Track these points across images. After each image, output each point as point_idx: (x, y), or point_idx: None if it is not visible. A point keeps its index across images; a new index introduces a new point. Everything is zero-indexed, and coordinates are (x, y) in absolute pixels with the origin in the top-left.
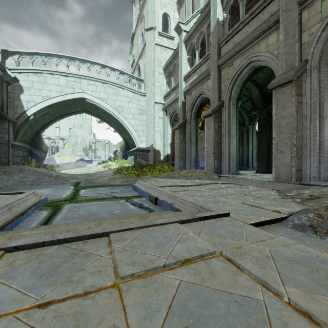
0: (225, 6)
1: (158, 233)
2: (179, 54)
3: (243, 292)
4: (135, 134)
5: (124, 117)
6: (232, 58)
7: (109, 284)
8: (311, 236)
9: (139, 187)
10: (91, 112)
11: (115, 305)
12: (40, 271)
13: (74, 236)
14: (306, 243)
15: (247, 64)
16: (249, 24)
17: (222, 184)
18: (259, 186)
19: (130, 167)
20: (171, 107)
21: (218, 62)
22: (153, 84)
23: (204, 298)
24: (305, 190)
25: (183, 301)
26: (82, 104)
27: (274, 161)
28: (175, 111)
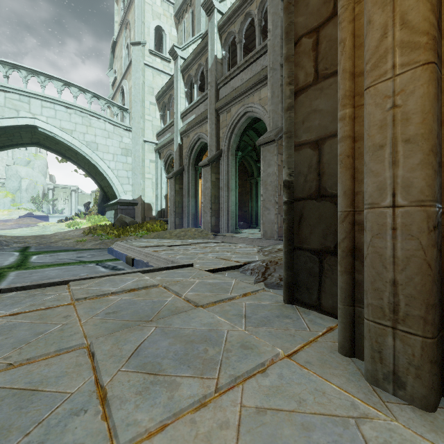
0: (224, 43)
1: (117, 279)
2: (174, 85)
3: (161, 298)
4: (116, 181)
5: (99, 157)
6: (229, 104)
7: (66, 303)
8: (247, 275)
9: (116, 249)
10: (47, 146)
11: (69, 310)
12: (4, 304)
13: (32, 284)
14: (237, 279)
15: (244, 113)
16: (245, 71)
17: (215, 243)
18: (249, 244)
19: (109, 225)
20: (166, 149)
21: (215, 105)
22: (142, 117)
23: (134, 302)
24: (279, 245)
25: (118, 304)
26: (32, 134)
27: (262, 218)
28: (170, 154)
